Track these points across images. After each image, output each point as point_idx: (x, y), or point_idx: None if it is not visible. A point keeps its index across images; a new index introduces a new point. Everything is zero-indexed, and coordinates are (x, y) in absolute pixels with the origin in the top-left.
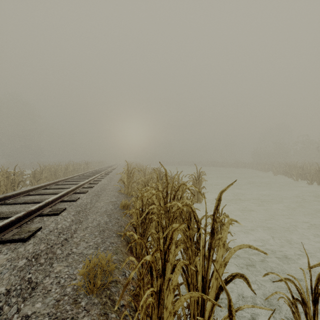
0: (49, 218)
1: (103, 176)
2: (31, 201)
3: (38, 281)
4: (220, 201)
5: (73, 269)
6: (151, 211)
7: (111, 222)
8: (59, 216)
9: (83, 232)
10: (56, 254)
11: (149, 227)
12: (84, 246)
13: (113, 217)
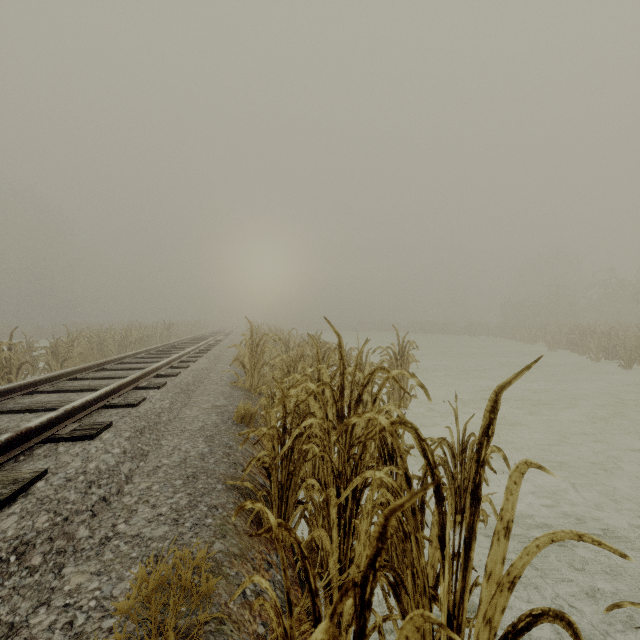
0: (70, 447)
1: (201, 351)
2: (36, 406)
3: (15, 622)
4: (496, 412)
5: (113, 582)
6: (307, 432)
7: (214, 455)
8: (94, 441)
9: (148, 479)
10: (74, 540)
11: (300, 469)
12: (146, 517)
13: (218, 443)
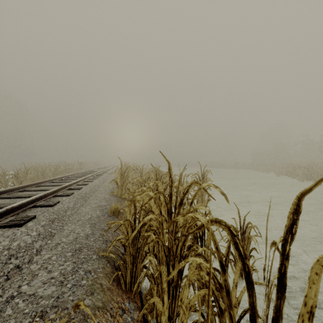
0: (5, 232)
1: (96, 176)
2: None
3: None
4: (299, 214)
5: None
6: (148, 224)
7: (94, 235)
8: (21, 227)
9: (50, 252)
10: None
11: (144, 246)
12: (42, 280)
13: (97, 228)
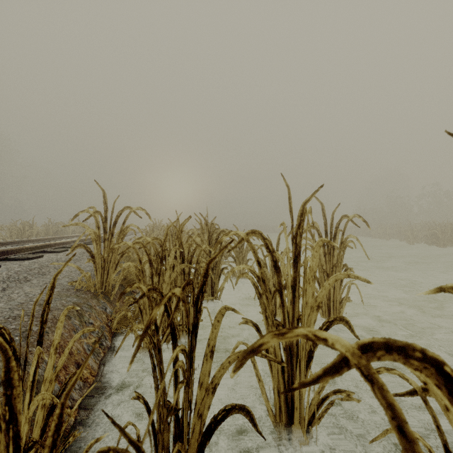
0: None
1: (87, 243)
2: None
3: None
4: None
5: None
6: None
7: None
8: None
9: None
10: None
11: None
12: None
13: None
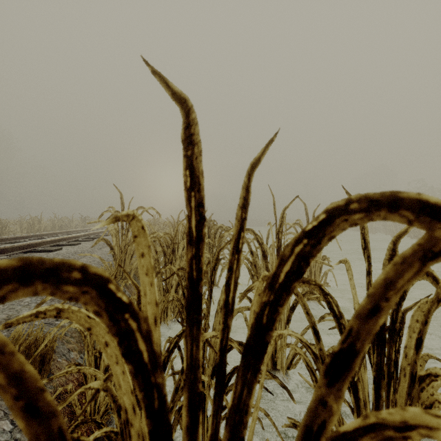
0: None
1: (95, 237)
2: None
3: None
4: None
5: None
6: None
7: None
8: None
9: None
10: None
11: None
12: None
13: None
